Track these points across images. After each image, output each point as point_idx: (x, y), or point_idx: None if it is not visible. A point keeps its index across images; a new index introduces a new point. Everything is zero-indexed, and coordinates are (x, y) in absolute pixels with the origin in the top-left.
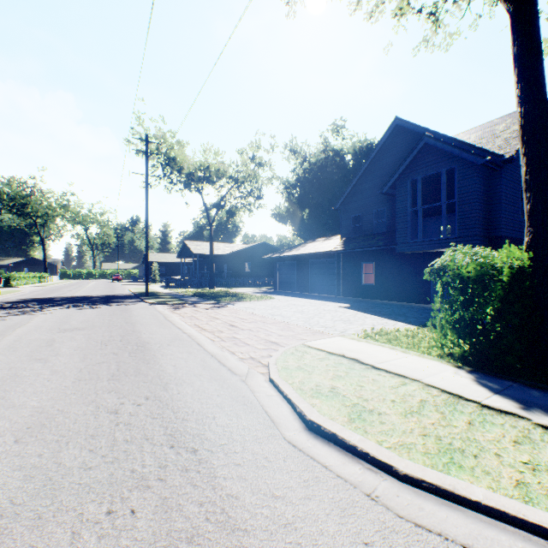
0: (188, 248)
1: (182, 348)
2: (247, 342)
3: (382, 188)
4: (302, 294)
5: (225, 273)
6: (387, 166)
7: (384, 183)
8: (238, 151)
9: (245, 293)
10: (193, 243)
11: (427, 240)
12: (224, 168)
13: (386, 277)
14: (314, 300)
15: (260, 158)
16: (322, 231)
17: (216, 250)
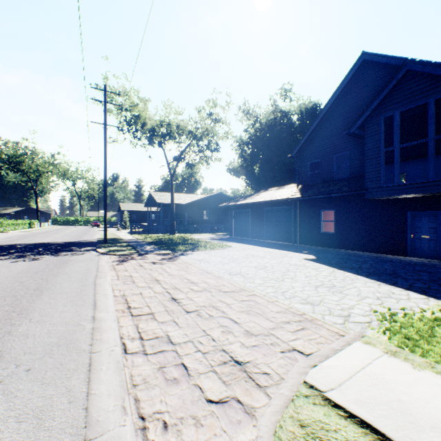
0: (153, 198)
1: (45, 387)
2: (187, 364)
3: (349, 128)
4: (258, 242)
5: (186, 220)
6: (351, 107)
7: (352, 122)
8: (196, 109)
9: (202, 239)
10: (158, 194)
11: (408, 183)
12: (184, 124)
13: (350, 225)
14: (272, 248)
15: (217, 114)
16: (271, 183)
17: (177, 200)
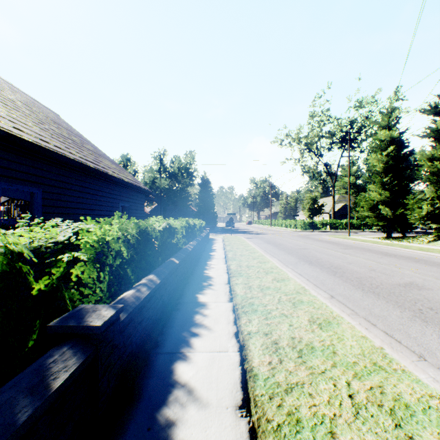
0: None
1: None
2: None
3: None
4: None
5: None
6: None
7: None
8: None
9: None
10: None
11: None
12: None
13: None
14: None
15: None
16: None
17: None
